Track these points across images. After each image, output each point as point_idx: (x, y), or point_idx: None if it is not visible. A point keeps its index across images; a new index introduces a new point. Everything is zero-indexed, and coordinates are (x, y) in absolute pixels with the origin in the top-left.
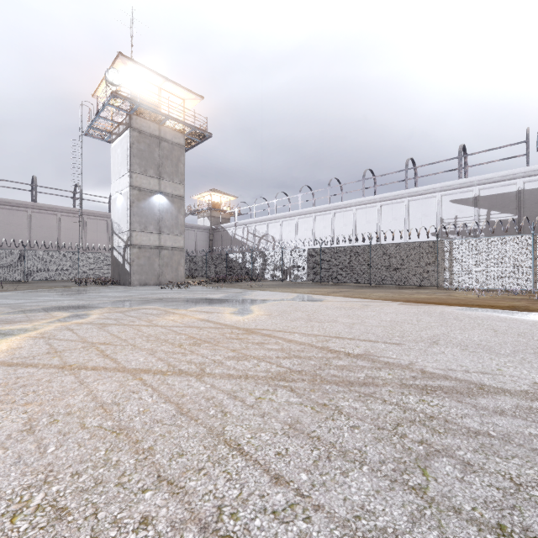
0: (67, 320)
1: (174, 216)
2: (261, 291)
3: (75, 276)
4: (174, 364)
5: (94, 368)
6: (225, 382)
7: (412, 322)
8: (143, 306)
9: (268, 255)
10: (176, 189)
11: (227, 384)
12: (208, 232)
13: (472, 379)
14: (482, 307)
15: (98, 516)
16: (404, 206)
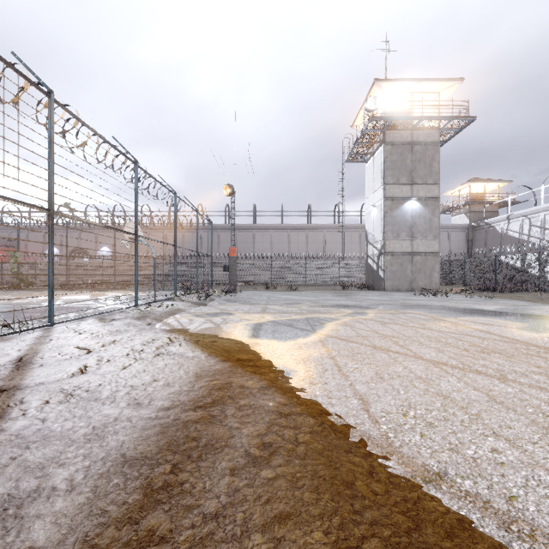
0: (354, 315)
1: (427, 220)
2: None
3: (336, 280)
4: (467, 364)
5: (397, 352)
6: (537, 392)
7: None
8: (407, 310)
9: None
10: (429, 191)
11: (540, 394)
12: (466, 231)
13: None
14: None
15: (457, 435)
16: None
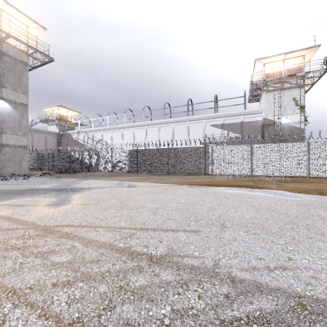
0: None
1: (17, 119)
2: (91, 180)
3: None
4: None
5: None
6: None
7: (200, 203)
8: None
9: (101, 154)
10: (19, 97)
11: None
12: (57, 136)
13: (283, 285)
14: (234, 186)
15: None
16: (187, 126)
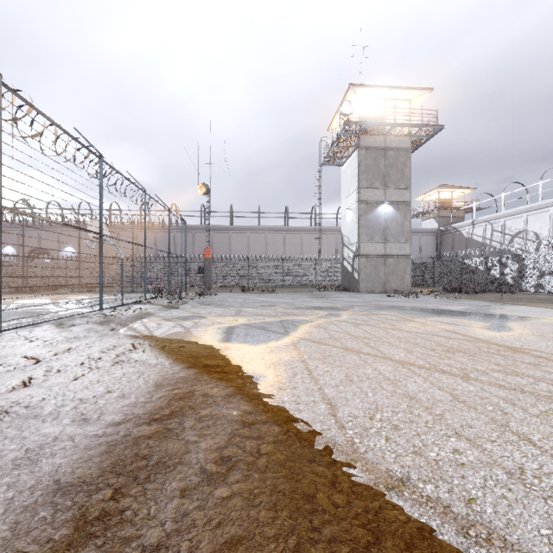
0: (328, 317)
1: (399, 223)
2: (518, 305)
3: (313, 282)
4: (434, 364)
5: (368, 354)
6: (496, 390)
7: None
8: (379, 312)
9: (528, 259)
10: (401, 195)
11: (499, 391)
12: (435, 235)
13: None
14: None
15: (421, 437)
16: None
